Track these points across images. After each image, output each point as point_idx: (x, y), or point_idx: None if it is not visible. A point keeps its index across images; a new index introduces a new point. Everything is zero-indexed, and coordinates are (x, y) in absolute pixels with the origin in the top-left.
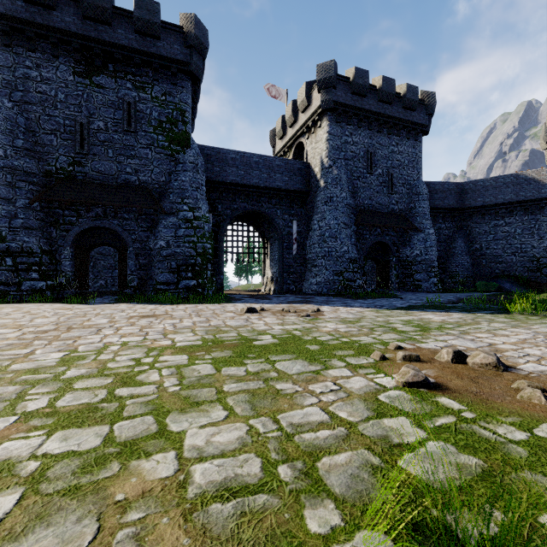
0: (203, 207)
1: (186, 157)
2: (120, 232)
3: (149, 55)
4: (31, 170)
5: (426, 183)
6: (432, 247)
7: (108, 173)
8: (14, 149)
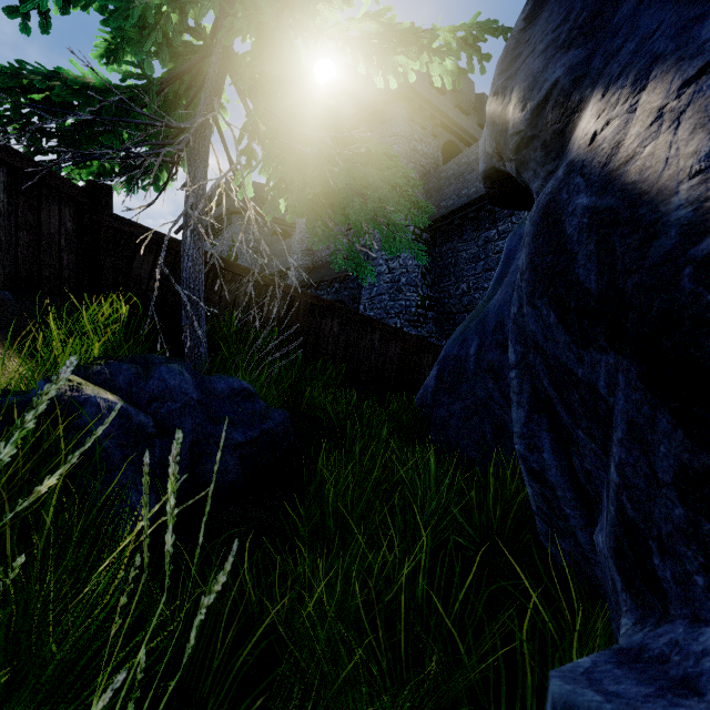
0: None
1: None
2: None
3: (221, 216)
4: None
5: (451, 164)
6: (381, 295)
7: None
8: None
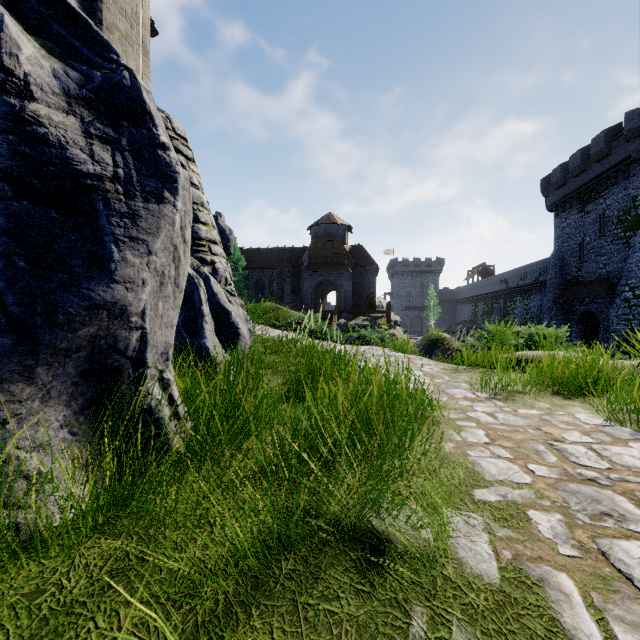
0: None
1: (636, 239)
2: (595, 313)
3: (605, 172)
4: (560, 282)
5: None
6: None
7: (591, 271)
8: (555, 273)
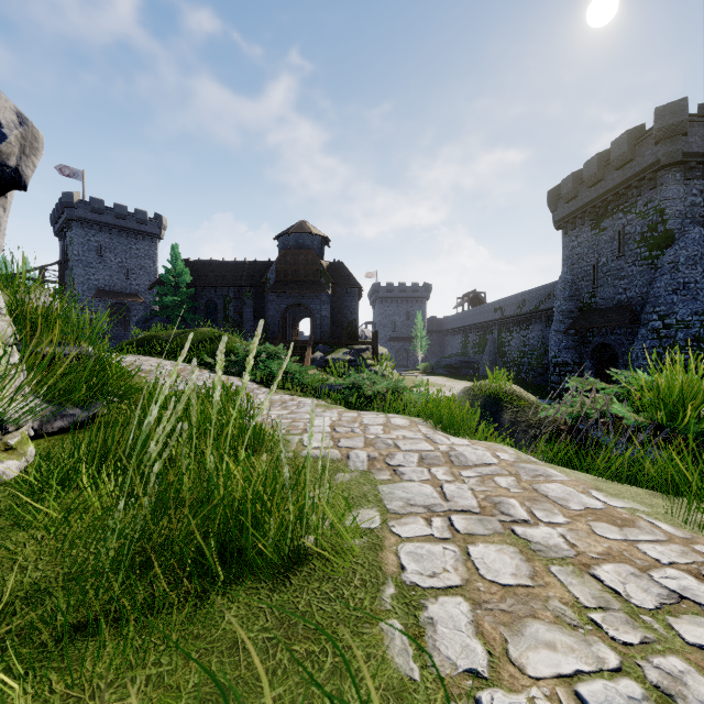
0: (682, 310)
1: (664, 259)
2: (613, 346)
3: (627, 181)
4: (571, 310)
5: None
6: None
7: (608, 297)
8: (564, 299)
